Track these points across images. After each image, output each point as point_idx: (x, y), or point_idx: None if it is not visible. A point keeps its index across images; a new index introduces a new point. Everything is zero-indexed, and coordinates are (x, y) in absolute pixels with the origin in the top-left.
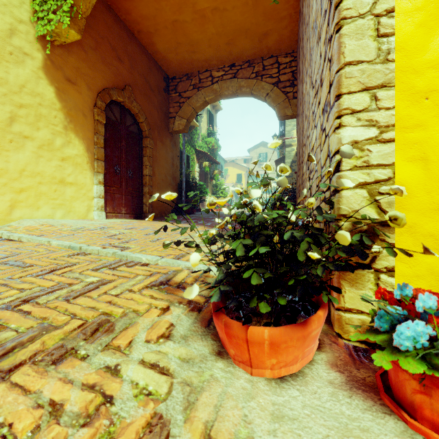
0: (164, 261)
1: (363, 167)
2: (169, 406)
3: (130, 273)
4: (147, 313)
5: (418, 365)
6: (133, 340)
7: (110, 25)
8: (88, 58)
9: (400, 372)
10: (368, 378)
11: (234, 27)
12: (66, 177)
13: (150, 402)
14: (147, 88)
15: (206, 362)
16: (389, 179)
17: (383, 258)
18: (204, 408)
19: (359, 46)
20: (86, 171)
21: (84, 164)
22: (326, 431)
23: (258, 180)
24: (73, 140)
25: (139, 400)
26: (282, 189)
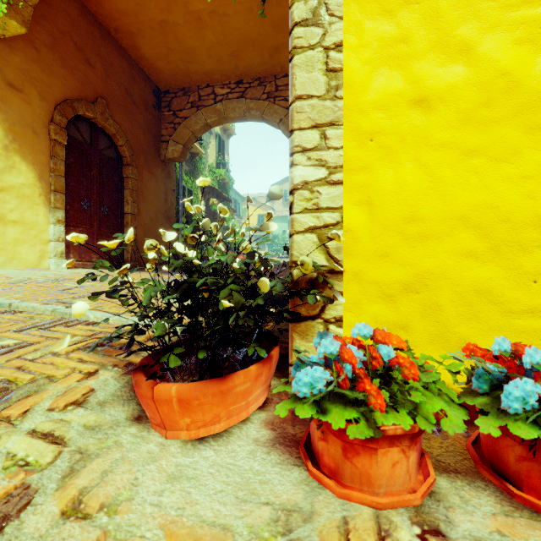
0: (116, 319)
1: (314, 210)
2: (45, 475)
3: (66, 334)
4: (64, 378)
5: (310, 411)
6: (31, 409)
7: (75, 18)
8: (41, 58)
9: (313, 421)
10: (300, 434)
11: (238, 37)
12: (8, 213)
13: (22, 473)
14: (130, 103)
15: (117, 428)
16: (337, 223)
17: (331, 307)
18: (89, 475)
19: (310, 79)
20: (38, 205)
21: (34, 197)
22: (223, 487)
23: (283, 223)
24: (17, 164)
25: (8, 472)
26: (231, 232)
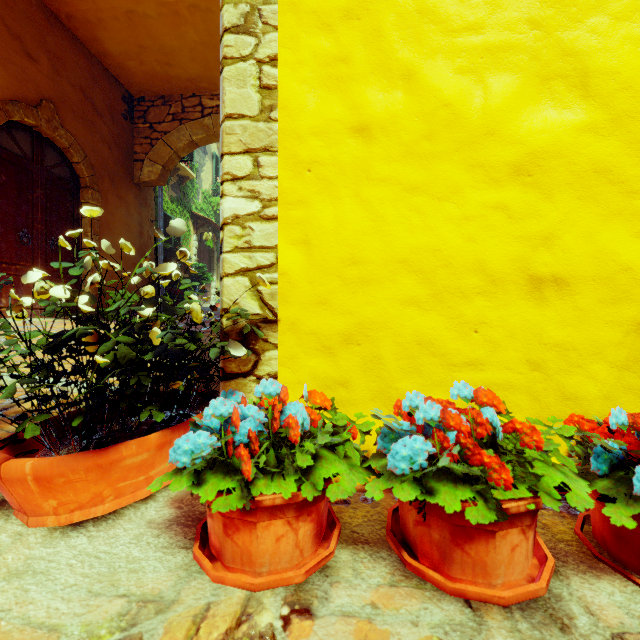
0: None
1: (246, 249)
2: None
3: None
4: None
5: (185, 483)
6: None
7: None
8: None
9: None
10: None
11: None
12: None
13: None
14: (89, 110)
15: None
16: (272, 265)
17: (266, 362)
18: None
19: (241, 96)
20: None
21: None
22: (78, 580)
23: None
24: None
25: None
26: (147, 274)
